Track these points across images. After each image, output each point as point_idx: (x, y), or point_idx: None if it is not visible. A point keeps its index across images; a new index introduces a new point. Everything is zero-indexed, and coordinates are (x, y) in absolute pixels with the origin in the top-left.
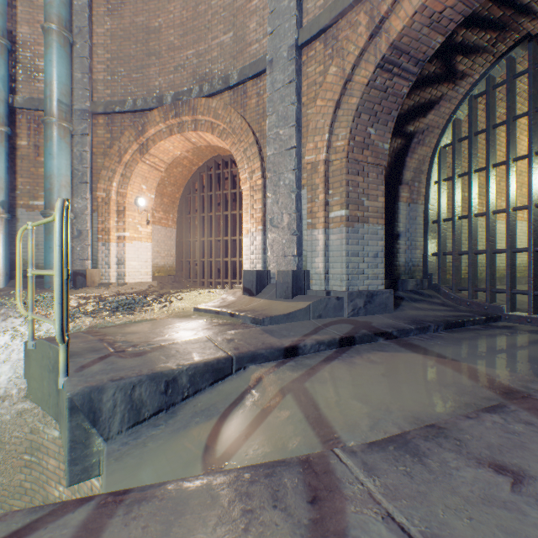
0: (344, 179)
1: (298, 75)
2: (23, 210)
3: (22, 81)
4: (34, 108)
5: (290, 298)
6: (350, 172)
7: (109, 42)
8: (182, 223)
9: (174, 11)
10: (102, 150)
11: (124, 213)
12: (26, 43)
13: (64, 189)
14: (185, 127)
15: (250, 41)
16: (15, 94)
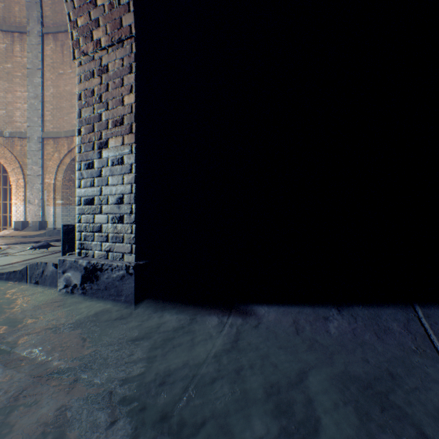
0: (62, 191)
1: (43, 148)
2: None
3: None
4: None
5: (39, 231)
6: (64, 188)
7: None
8: None
9: None
10: None
11: None
12: None
13: None
14: None
15: (17, 120)
16: None
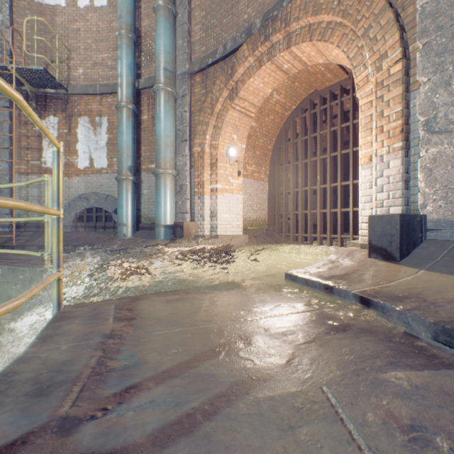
0: None
1: None
2: (145, 173)
3: (144, 67)
4: (151, 85)
5: None
6: None
7: (204, 0)
8: (274, 175)
9: None
10: (198, 107)
11: (216, 165)
12: (146, 33)
13: (168, 149)
14: (275, 50)
15: None
16: (140, 79)
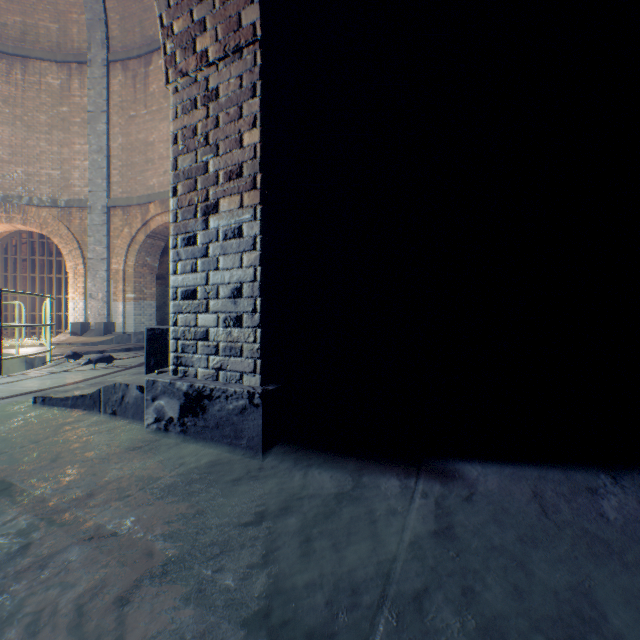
0: (133, 280)
1: (109, 221)
2: None
3: None
4: None
5: (104, 336)
6: (137, 277)
7: None
8: None
9: (3, 133)
10: None
11: None
12: None
13: None
14: (15, 220)
15: (75, 184)
16: None
